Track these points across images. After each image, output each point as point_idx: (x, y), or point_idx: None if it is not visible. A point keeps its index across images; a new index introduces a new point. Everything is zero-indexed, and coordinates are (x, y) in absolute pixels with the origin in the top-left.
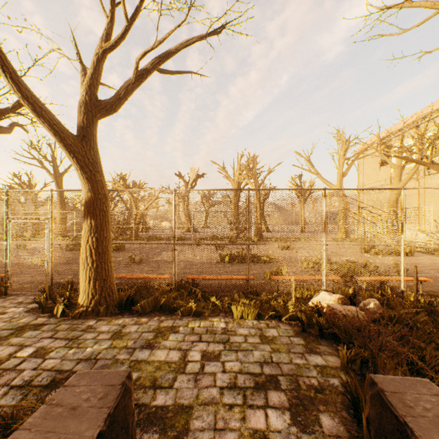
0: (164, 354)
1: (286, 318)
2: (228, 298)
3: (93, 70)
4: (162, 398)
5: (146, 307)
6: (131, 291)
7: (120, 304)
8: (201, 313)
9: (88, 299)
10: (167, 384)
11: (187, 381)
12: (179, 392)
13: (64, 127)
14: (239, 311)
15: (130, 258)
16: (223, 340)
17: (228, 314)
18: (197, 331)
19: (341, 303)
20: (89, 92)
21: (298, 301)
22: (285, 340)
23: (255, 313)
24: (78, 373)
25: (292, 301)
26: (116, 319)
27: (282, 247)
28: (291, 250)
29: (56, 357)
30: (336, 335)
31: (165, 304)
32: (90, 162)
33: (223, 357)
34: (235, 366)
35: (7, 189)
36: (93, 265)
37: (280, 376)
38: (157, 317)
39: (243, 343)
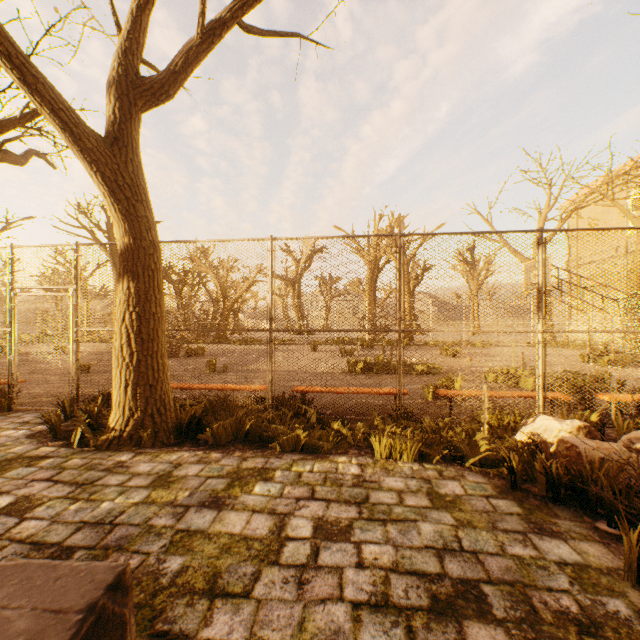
0: (242, 520)
1: (474, 462)
2: (363, 424)
3: (131, 26)
4: (224, 621)
5: (221, 435)
6: (197, 407)
7: (178, 428)
8: (315, 447)
9: (124, 417)
10: (238, 587)
11: (282, 582)
12: (262, 610)
13: (80, 118)
14: (383, 446)
15: (209, 364)
16: (357, 499)
17: (364, 451)
18: (308, 480)
19: (585, 437)
20: (124, 63)
21: (492, 432)
22: (479, 504)
23: (415, 450)
24: (0, 567)
25: (483, 431)
26: (168, 454)
27: (447, 354)
28: (461, 358)
29: (43, 517)
30: (587, 499)
31: (254, 432)
32: (126, 184)
33: (357, 534)
34: (384, 555)
35: (12, 244)
36: (132, 361)
37: (485, 584)
38: (238, 452)
39: (397, 506)
